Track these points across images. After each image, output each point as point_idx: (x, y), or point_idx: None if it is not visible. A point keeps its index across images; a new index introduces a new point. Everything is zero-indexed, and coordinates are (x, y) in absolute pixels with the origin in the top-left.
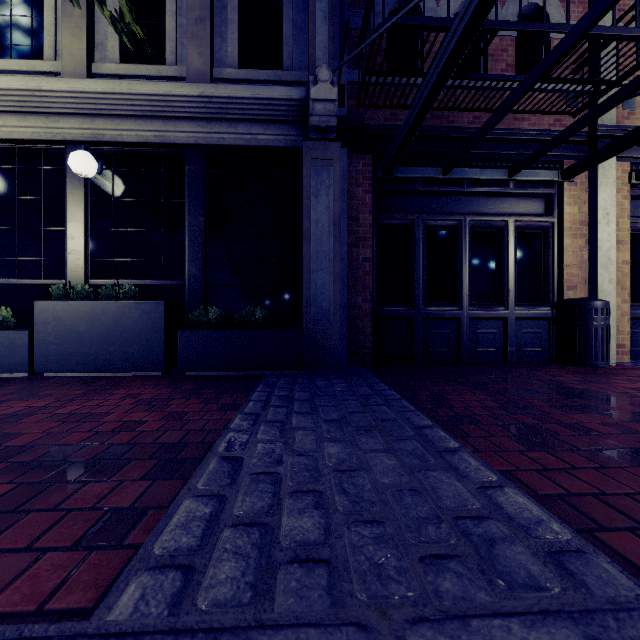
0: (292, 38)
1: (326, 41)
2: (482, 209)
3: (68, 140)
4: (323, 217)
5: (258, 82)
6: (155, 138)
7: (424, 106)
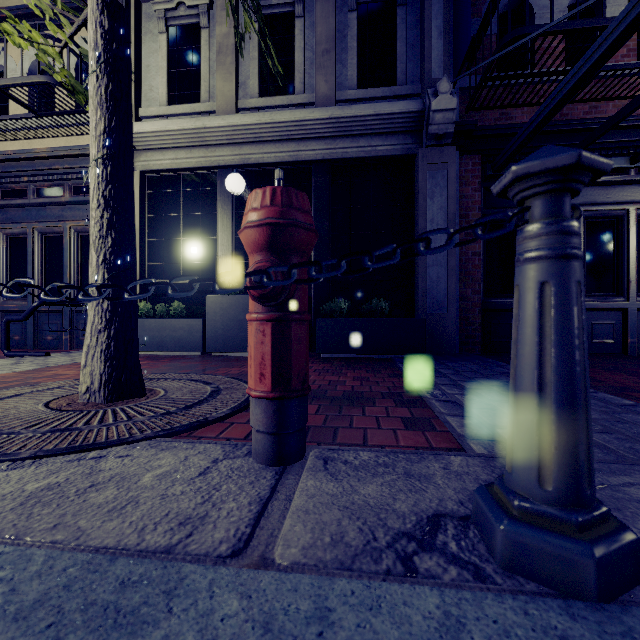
0: (405, 55)
1: (441, 55)
2: (598, 199)
3: (221, 165)
4: (437, 216)
5: (374, 99)
6: (289, 157)
7: (555, 108)
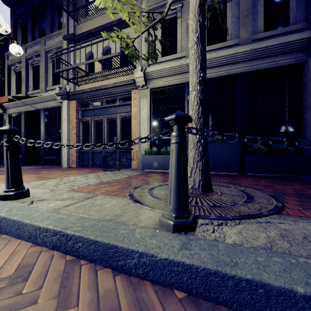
0: (295, 8)
1: None
2: None
3: (188, 82)
4: None
5: (274, 35)
6: (225, 73)
7: None
